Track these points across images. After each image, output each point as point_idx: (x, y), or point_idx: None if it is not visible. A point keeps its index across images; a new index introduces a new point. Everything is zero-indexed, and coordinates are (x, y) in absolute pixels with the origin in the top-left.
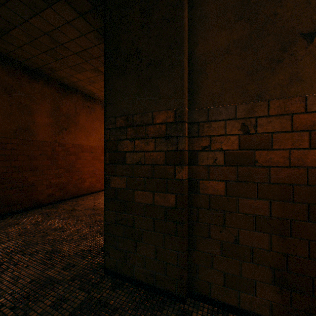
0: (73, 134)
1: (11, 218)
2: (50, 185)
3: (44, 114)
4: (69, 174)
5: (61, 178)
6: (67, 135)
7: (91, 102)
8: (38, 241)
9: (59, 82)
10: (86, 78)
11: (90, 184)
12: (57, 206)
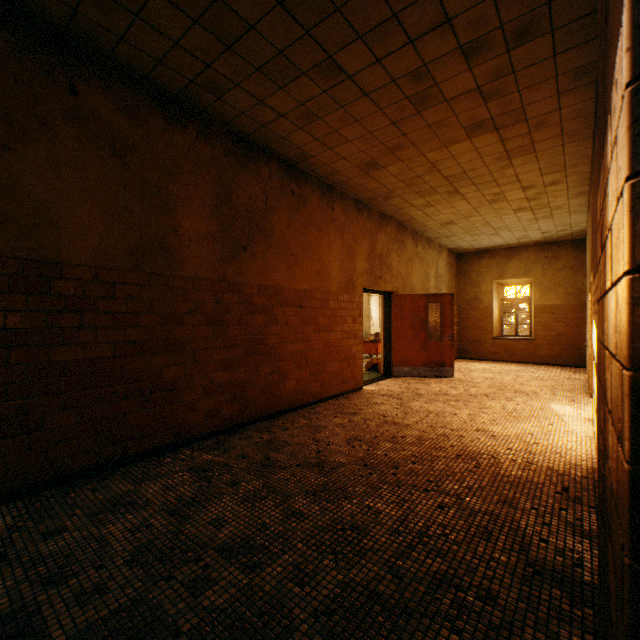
0: (260, 260)
1: (122, 476)
2: (211, 388)
3: (197, 211)
4: (251, 359)
5: (234, 370)
6: (248, 263)
7: (299, 182)
8: (178, 612)
9: (230, 131)
10: (296, 104)
11: (296, 386)
12: (225, 444)
